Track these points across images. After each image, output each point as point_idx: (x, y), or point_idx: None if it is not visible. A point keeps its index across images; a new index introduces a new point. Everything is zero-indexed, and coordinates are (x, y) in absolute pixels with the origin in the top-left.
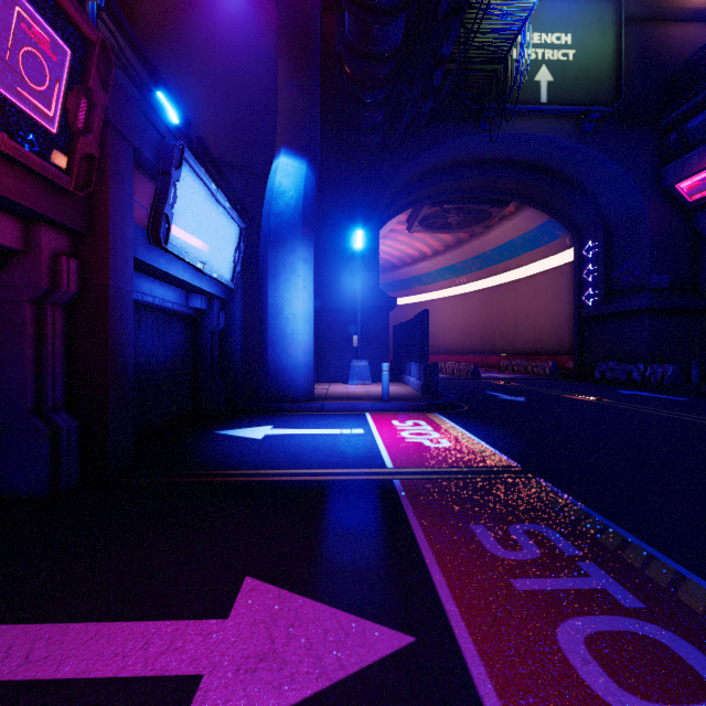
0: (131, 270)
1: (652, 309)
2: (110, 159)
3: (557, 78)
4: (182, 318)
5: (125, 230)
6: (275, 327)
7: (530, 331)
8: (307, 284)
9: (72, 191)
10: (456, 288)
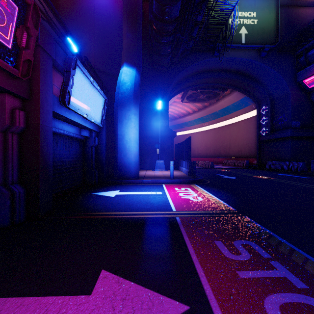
0: (51, 117)
1: (292, 137)
2: (40, 63)
3: (249, 32)
4: (78, 140)
5: (47, 97)
6: (121, 144)
7: (236, 147)
8: (135, 125)
9: (19, 77)
10: (203, 128)
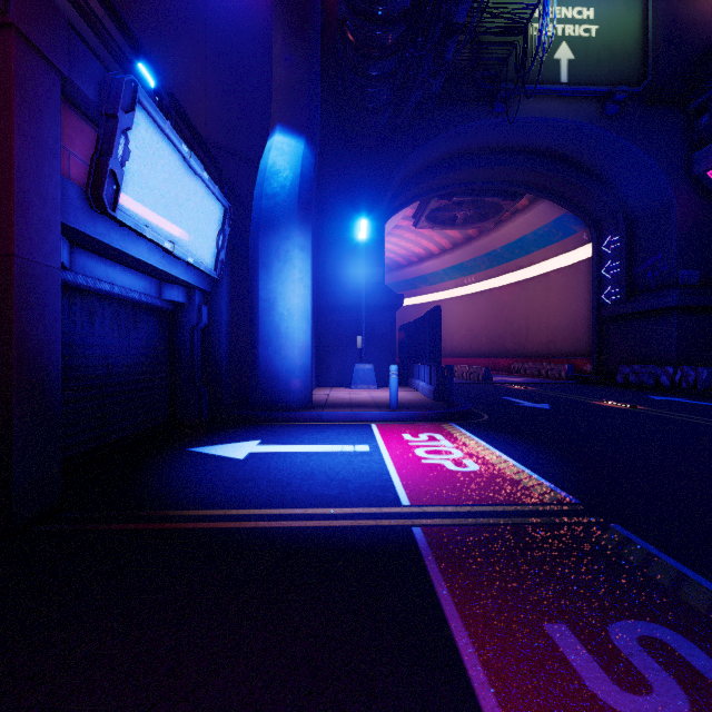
0: (56, 239)
1: (681, 307)
2: (16, 79)
3: (578, 56)
4: (155, 312)
5: (44, 182)
6: (267, 324)
7: (543, 332)
8: (304, 275)
9: None
10: (463, 288)
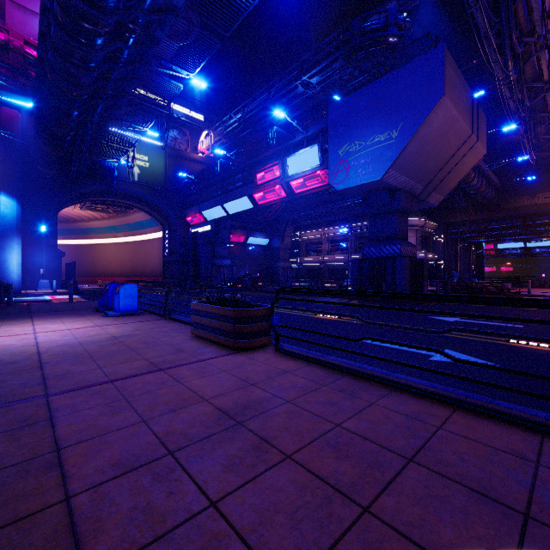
0: None
1: (178, 261)
2: None
3: (142, 172)
4: None
5: None
6: (4, 267)
7: (151, 265)
8: (19, 252)
9: None
10: (118, 238)
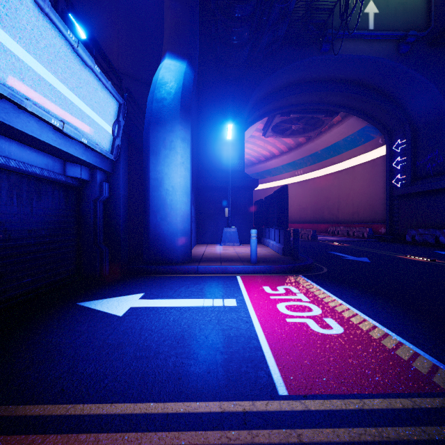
0: None
1: None
2: None
3: (381, 11)
4: (60, 186)
5: None
6: (156, 197)
7: (349, 206)
8: (184, 160)
9: None
10: (295, 177)
